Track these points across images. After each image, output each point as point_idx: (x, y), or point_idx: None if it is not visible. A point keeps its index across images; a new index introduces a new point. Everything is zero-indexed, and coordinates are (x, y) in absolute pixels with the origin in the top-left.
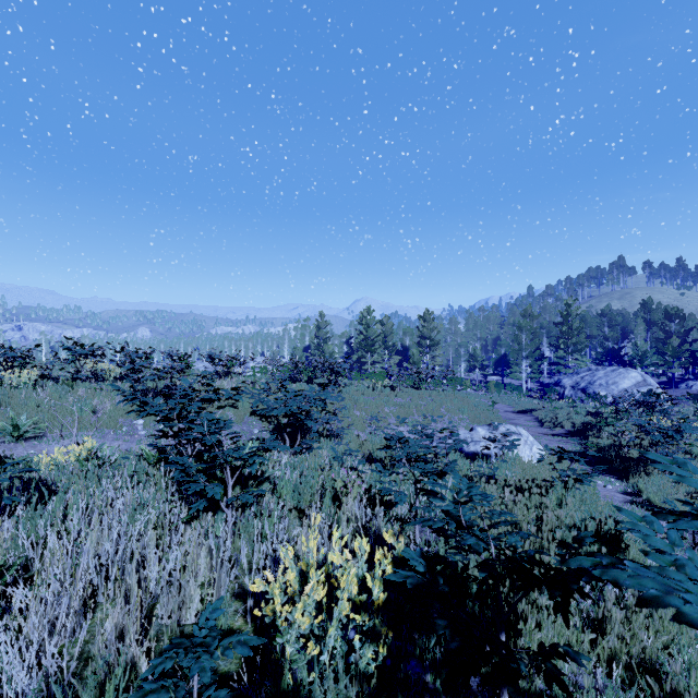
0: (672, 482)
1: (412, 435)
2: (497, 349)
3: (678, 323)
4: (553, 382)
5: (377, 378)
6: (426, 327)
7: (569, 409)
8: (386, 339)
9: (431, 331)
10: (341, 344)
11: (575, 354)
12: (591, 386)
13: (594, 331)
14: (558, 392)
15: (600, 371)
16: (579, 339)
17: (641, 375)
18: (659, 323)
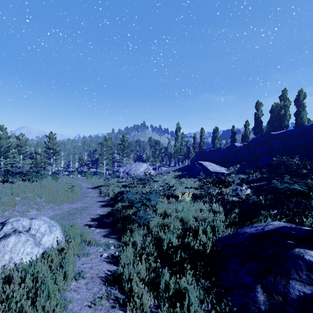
0: (144, 234)
1: None
2: (94, 155)
3: (159, 146)
4: (116, 170)
5: None
6: (51, 142)
7: (117, 184)
8: (21, 148)
9: (54, 144)
10: None
11: (126, 158)
12: (130, 171)
13: (134, 148)
14: (118, 174)
15: (133, 164)
16: (127, 151)
17: (147, 165)
18: (153, 145)
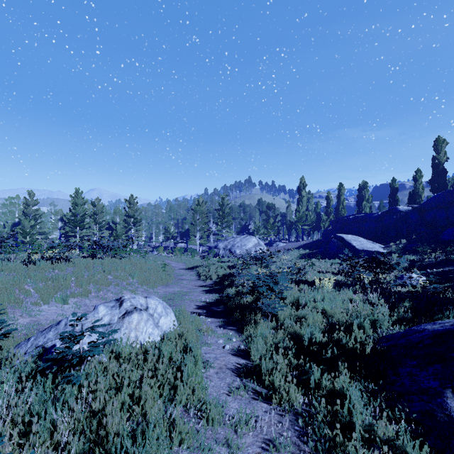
0: (272, 328)
1: (56, 313)
2: (184, 225)
3: (273, 211)
4: (214, 246)
5: (49, 251)
6: (131, 208)
7: (219, 264)
8: (97, 217)
9: (135, 211)
10: (56, 220)
11: (226, 229)
12: (233, 247)
13: (237, 215)
14: (216, 252)
15: (238, 238)
16: (228, 219)
17: (257, 240)
18: (265, 211)
